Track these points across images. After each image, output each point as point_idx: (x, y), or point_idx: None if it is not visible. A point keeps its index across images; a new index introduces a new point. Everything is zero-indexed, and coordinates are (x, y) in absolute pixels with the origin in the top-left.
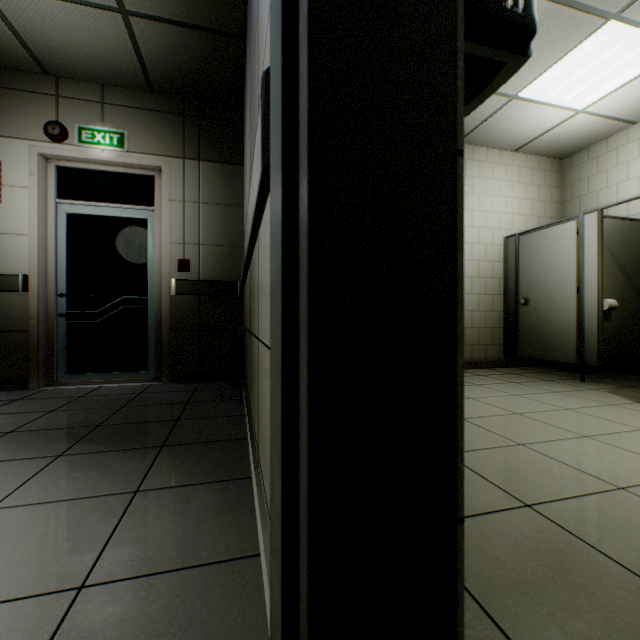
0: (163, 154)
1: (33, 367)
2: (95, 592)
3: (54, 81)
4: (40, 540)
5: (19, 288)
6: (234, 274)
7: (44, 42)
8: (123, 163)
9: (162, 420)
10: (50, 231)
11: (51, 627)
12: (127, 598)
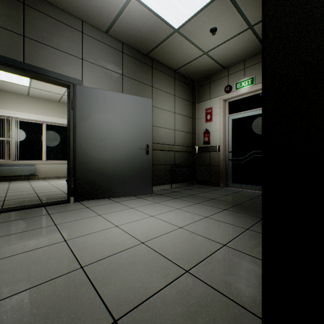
0: None
1: (221, 179)
2: (227, 248)
3: (227, 70)
4: (216, 229)
5: (217, 150)
6: None
7: (223, 59)
8: (252, 91)
9: None
10: (226, 128)
11: (215, 249)
12: (236, 254)
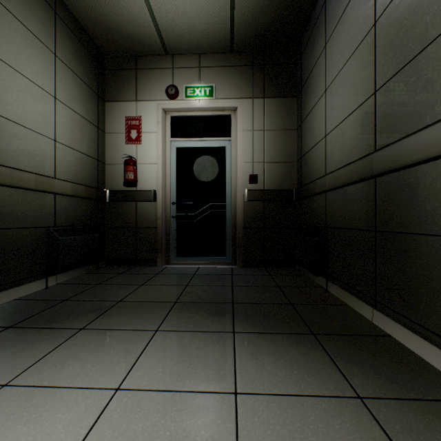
0: (238, 97)
1: (159, 251)
2: None
3: (170, 58)
4: None
5: (152, 199)
6: (289, 184)
7: (171, 29)
8: (212, 108)
9: (278, 303)
10: (167, 160)
11: None
12: None
